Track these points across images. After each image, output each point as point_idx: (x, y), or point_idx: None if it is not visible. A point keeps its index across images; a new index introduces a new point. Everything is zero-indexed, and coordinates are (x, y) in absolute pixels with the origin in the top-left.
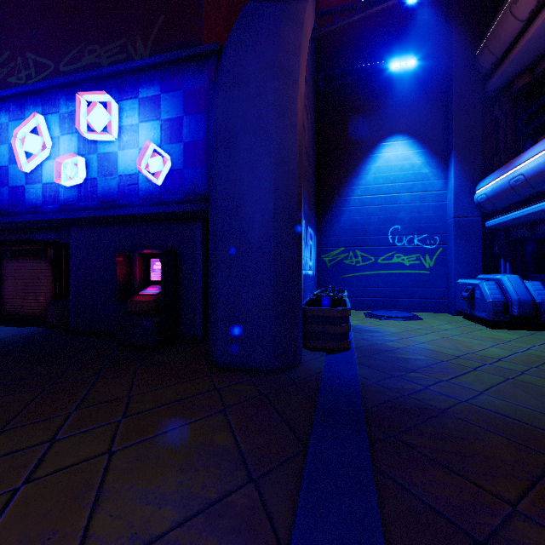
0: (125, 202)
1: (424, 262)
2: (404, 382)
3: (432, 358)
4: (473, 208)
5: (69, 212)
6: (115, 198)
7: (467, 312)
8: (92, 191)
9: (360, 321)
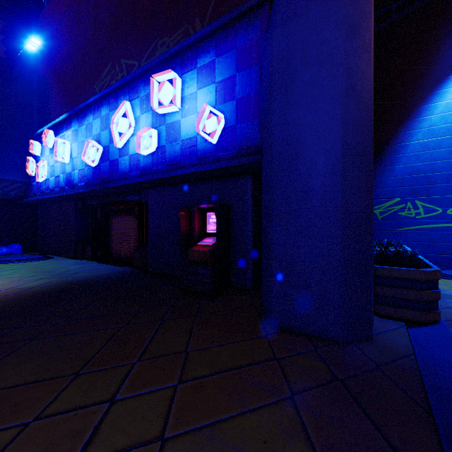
0: (186, 163)
1: None
2: None
3: None
4: None
5: (146, 176)
6: (178, 161)
7: None
8: (162, 156)
9: None
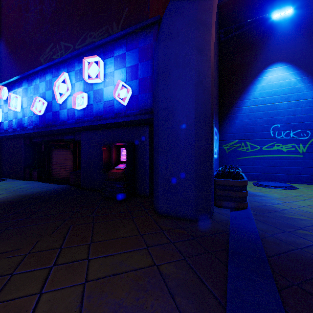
0: (107, 116)
1: (298, 149)
2: (295, 237)
3: None
4: None
5: (79, 123)
6: (102, 114)
7: None
8: (90, 111)
9: (251, 188)
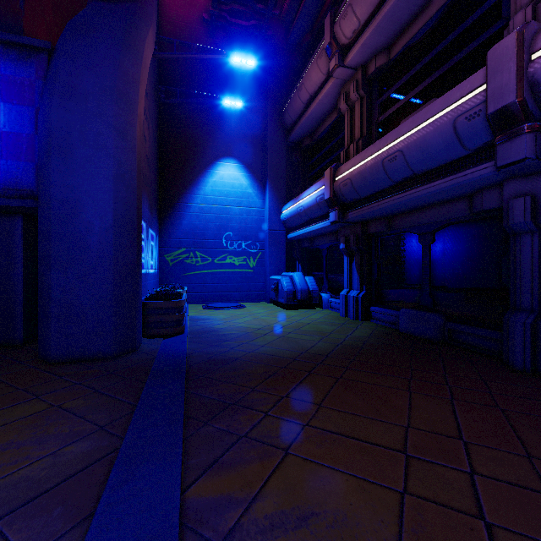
0: None
1: (249, 263)
2: (218, 348)
3: (242, 332)
4: (280, 224)
5: None
6: None
7: (275, 300)
8: None
9: (198, 312)
